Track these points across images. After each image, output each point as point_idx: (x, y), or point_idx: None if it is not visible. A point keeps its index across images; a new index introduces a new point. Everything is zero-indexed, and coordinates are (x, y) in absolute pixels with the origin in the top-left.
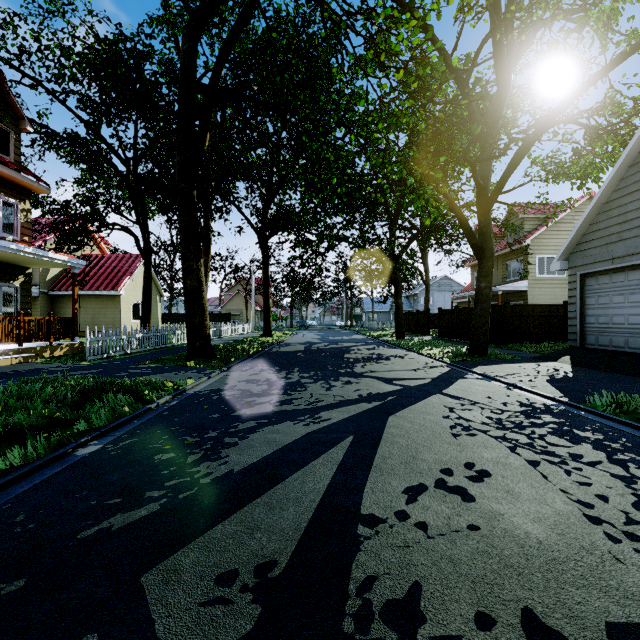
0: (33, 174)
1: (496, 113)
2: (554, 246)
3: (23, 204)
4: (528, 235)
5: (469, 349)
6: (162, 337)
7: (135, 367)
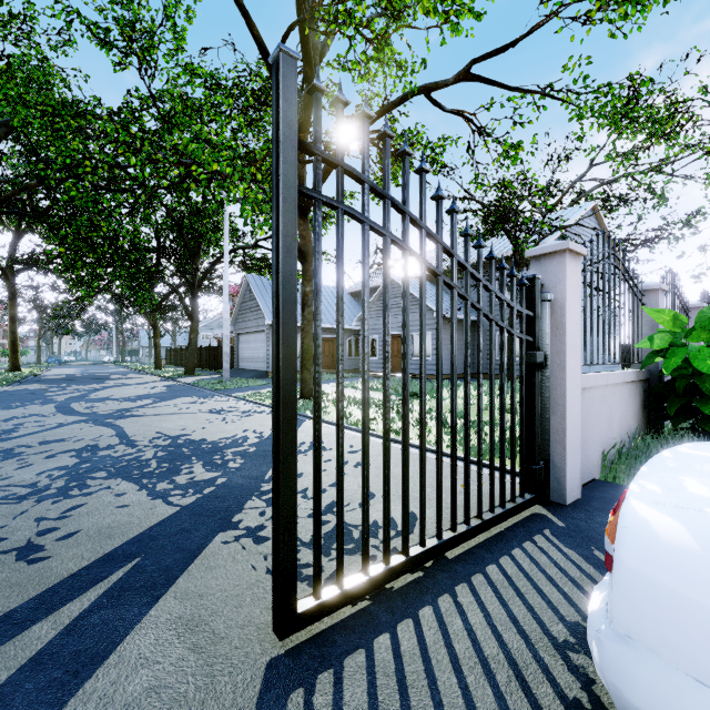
0: None
1: (198, 247)
2: None
3: None
4: None
5: (185, 371)
6: None
7: None
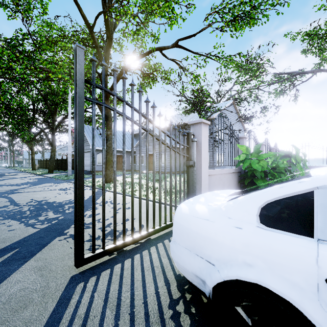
0: None
1: (55, 110)
2: None
3: None
4: None
5: (48, 171)
6: None
7: None
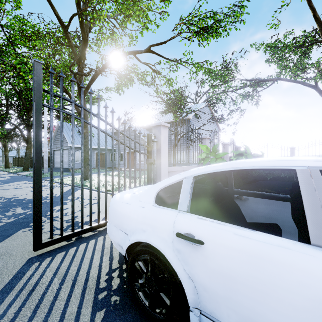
0: None
1: (31, 106)
2: None
3: None
4: None
5: (23, 169)
6: None
7: None
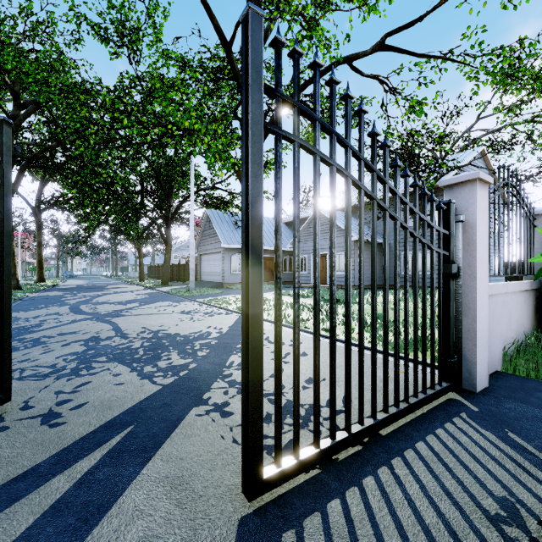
0: None
1: (171, 189)
2: None
3: None
4: None
5: (161, 283)
6: None
7: None
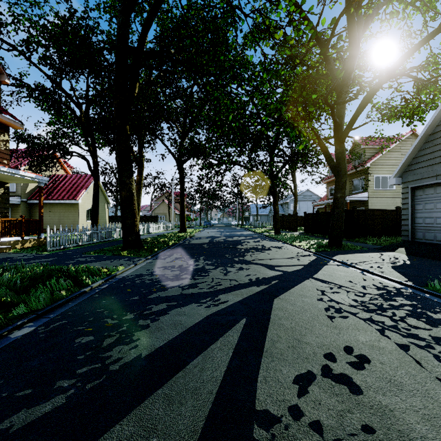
0: (10, 114)
1: (349, 69)
2: (387, 168)
3: (3, 136)
4: (368, 160)
5: (329, 242)
6: (106, 233)
7: (82, 256)
